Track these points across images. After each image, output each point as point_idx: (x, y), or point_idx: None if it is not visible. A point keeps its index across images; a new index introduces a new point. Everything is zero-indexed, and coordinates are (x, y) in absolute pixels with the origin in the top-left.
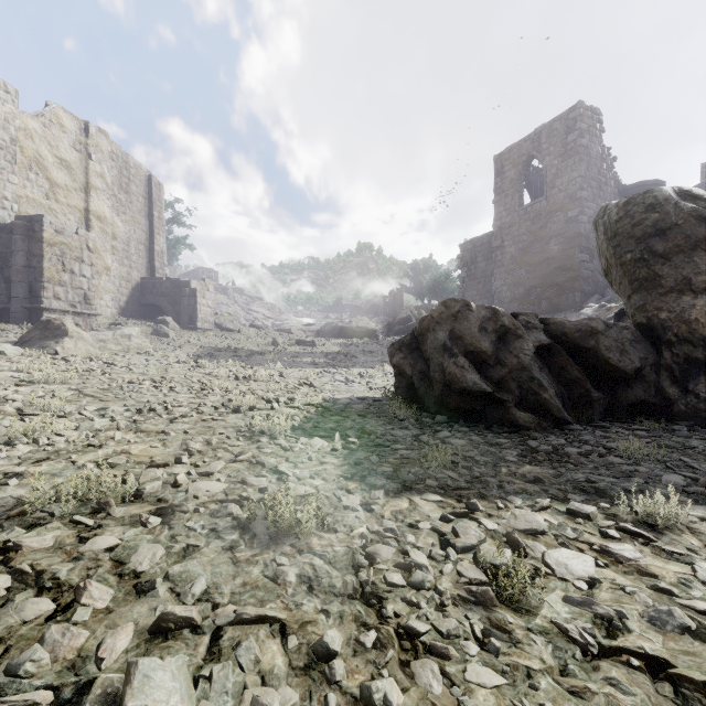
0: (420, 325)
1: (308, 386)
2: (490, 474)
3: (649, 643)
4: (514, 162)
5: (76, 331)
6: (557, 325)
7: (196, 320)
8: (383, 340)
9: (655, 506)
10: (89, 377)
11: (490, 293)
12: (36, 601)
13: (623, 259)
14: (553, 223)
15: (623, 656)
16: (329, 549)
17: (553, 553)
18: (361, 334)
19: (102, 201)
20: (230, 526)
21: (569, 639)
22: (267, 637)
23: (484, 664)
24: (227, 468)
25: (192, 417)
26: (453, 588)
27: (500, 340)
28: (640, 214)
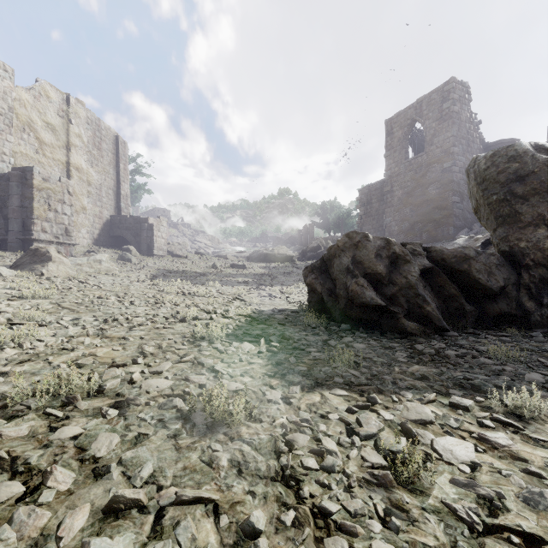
0: (328, 253)
1: (239, 300)
2: (385, 373)
3: (525, 521)
4: (401, 125)
5: (58, 257)
6: (437, 253)
7: (153, 248)
8: (298, 264)
9: (522, 400)
10: (67, 294)
11: (382, 228)
12: (9, 484)
13: (490, 200)
14: (431, 172)
15: (504, 534)
16: (255, 437)
17: (440, 440)
18: (281, 259)
19: (79, 156)
20: (174, 417)
21: (458, 517)
22: (202, 516)
23: (387, 541)
24: (174, 367)
25: (147, 325)
26: (359, 471)
27: (392, 264)
28: (504, 164)
